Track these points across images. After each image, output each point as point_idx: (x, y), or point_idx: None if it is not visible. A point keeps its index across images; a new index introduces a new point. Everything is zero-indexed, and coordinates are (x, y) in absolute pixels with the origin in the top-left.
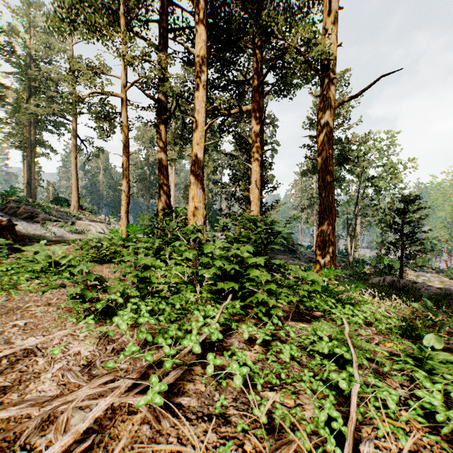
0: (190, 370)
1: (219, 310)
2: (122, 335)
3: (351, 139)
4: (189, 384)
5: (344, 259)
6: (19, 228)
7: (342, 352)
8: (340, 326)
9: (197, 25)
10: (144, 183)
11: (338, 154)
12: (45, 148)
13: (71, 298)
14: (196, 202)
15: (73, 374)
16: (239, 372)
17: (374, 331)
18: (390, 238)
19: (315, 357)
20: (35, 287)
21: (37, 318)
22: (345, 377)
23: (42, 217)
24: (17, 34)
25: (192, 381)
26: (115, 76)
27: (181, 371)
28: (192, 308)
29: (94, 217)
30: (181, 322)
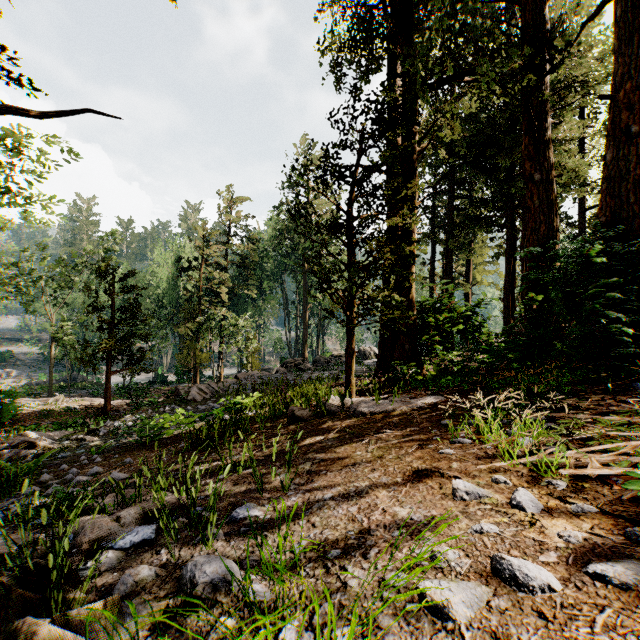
0: None
1: None
2: None
3: None
4: None
5: None
6: None
7: None
8: None
9: None
10: None
11: None
12: None
13: None
14: None
15: None
16: None
17: None
18: None
19: None
20: None
21: None
22: None
23: None
24: None
25: None
26: None
27: None
28: None
29: None
30: None
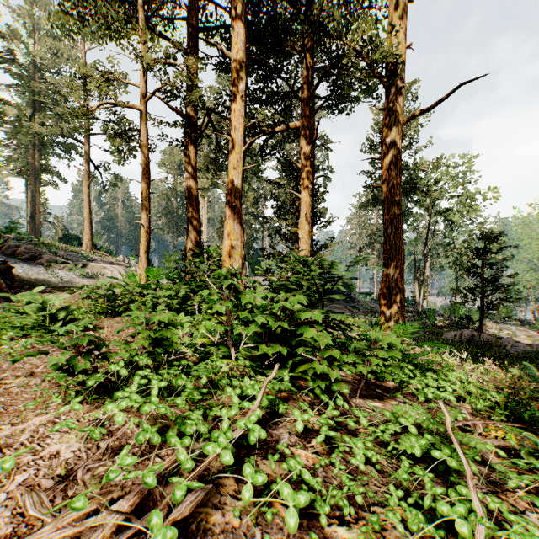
0: (218, 486)
1: (261, 388)
2: (125, 423)
3: (420, 164)
4: (215, 513)
5: (411, 309)
6: (18, 272)
7: (445, 456)
8: (422, 403)
9: (233, 22)
10: (171, 218)
11: (404, 182)
12: (52, 176)
13: (57, 369)
14: (232, 240)
15: (36, 497)
16: (293, 503)
17: (467, 409)
18: (466, 284)
19: (399, 458)
20: (18, 350)
21: (11, 395)
22: (465, 513)
23: (46, 258)
24: (18, 38)
25: (220, 508)
26: (132, 83)
27: (203, 493)
28: (223, 382)
29: (111, 258)
30: (208, 403)
